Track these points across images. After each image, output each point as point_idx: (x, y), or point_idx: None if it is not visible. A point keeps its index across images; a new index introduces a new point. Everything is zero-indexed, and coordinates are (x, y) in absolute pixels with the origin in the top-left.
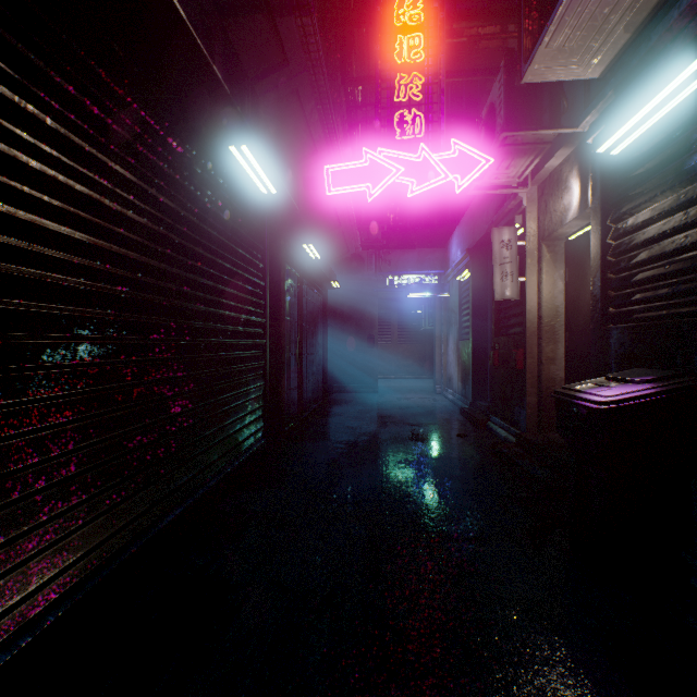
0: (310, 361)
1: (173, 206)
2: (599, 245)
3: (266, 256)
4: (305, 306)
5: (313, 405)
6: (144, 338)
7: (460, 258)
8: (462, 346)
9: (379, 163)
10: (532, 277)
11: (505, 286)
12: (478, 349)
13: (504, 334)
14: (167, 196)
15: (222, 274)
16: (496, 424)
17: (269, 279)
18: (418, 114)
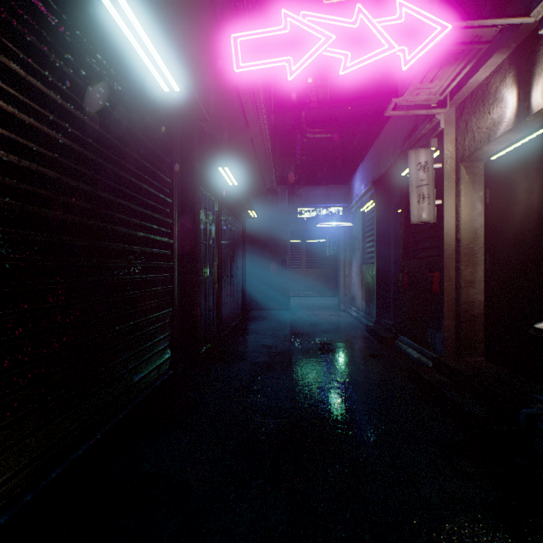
0: (230, 282)
1: None
2: None
3: (173, 170)
4: (224, 232)
5: (232, 323)
6: None
7: (364, 190)
8: (366, 270)
9: (303, 30)
10: (449, 199)
11: (422, 209)
12: (382, 271)
13: (413, 258)
14: None
15: (104, 178)
16: (405, 343)
17: (184, 201)
18: None
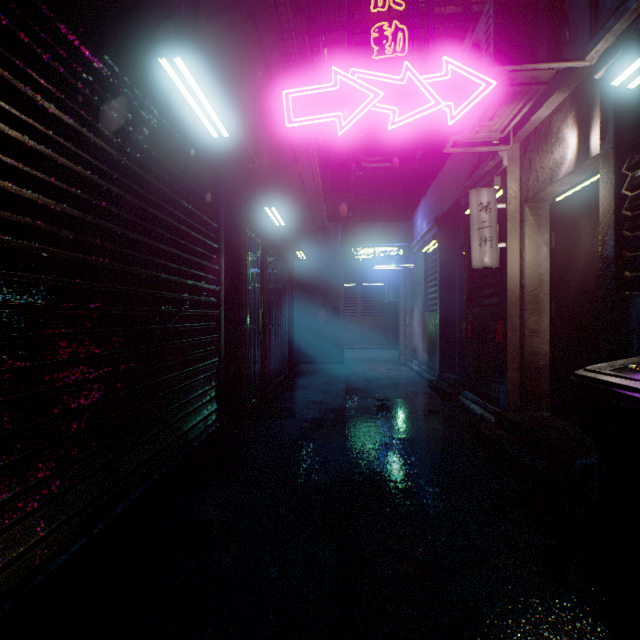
0: (275, 332)
1: (68, 121)
2: (612, 197)
3: (220, 215)
4: (270, 276)
5: (278, 378)
6: (2, 304)
7: (426, 229)
8: (428, 318)
9: (352, 87)
10: (512, 242)
11: (484, 253)
12: (446, 320)
13: (478, 305)
14: (55, 103)
15: (157, 228)
16: (468, 399)
17: (228, 244)
18: (401, 27)
